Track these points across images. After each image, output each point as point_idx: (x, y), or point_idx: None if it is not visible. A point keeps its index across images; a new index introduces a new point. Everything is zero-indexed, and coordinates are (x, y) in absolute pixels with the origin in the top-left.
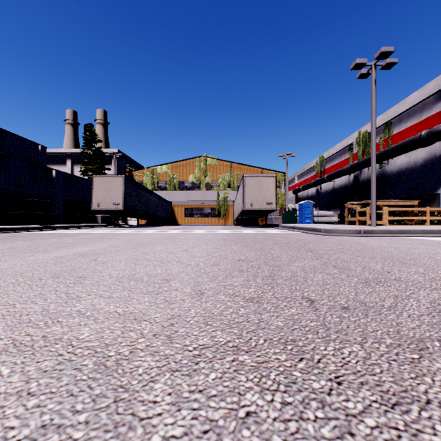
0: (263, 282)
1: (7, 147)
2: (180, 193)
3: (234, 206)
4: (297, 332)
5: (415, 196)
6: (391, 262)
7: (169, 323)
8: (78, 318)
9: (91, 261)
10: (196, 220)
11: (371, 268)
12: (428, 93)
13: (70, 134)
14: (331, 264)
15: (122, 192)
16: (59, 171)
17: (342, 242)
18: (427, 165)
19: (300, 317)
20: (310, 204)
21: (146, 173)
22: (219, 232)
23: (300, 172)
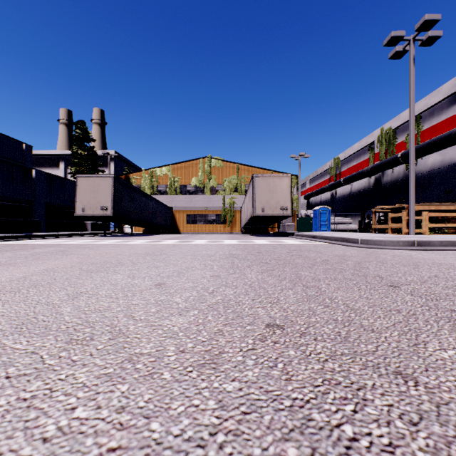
0: None
1: None
2: (181, 197)
3: (242, 212)
4: None
5: (451, 199)
6: None
7: None
8: None
9: None
10: (199, 227)
11: None
12: None
13: (64, 134)
14: None
15: (111, 195)
16: (40, 172)
17: (411, 262)
18: None
19: None
20: (326, 210)
21: (144, 175)
22: (224, 243)
23: (313, 176)
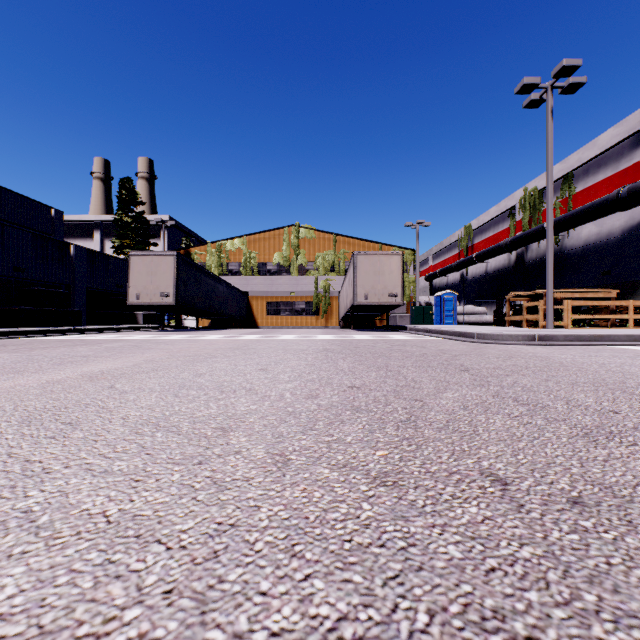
0: (399, 434)
1: (4, 211)
2: (260, 280)
3: (340, 299)
4: (499, 582)
5: (610, 283)
6: (608, 392)
7: (208, 550)
8: (16, 534)
9: (104, 389)
10: (283, 319)
11: (580, 403)
12: (630, 130)
13: (100, 193)
14: (509, 396)
15: (174, 278)
16: (80, 247)
17: (510, 355)
18: (628, 237)
19: (491, 529)
20: (452, 297)
21: (210, 250)
22: (318, 338)
23: (437, 249)
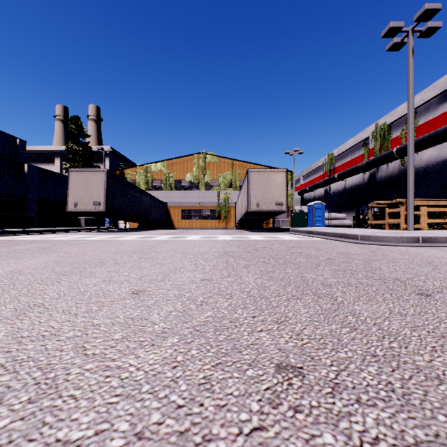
0: None
1: None
2: (176, 193)
3: (236, 207)
4: None
5: None
6: None
7: None
8: None
9: None
10: (194, 223)
11: None
12: None
13: (60, 130)
14: None
15: (104, 190)
16: (33, 166)
17: (426, 261)
18: None
19: None
20: (321, 206)
21: (139, 171)
22: (219, 239)
23: (307, 172)
